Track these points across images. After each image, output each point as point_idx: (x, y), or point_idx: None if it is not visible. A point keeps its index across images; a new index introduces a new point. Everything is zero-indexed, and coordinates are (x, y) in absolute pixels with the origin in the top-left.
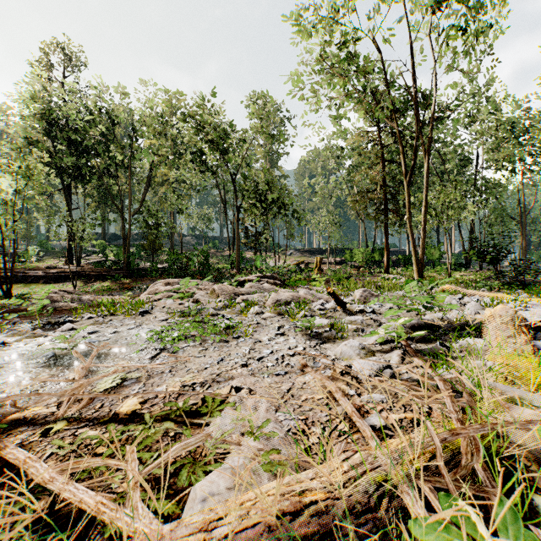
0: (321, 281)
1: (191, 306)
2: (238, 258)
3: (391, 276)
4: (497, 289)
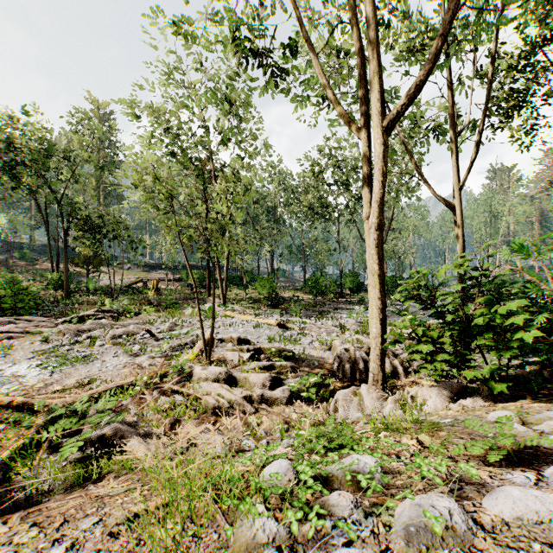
0: (150, 312)
1: (43, 345)
2: (67, 282)
3: (211, 299)
4: (263, 309)
